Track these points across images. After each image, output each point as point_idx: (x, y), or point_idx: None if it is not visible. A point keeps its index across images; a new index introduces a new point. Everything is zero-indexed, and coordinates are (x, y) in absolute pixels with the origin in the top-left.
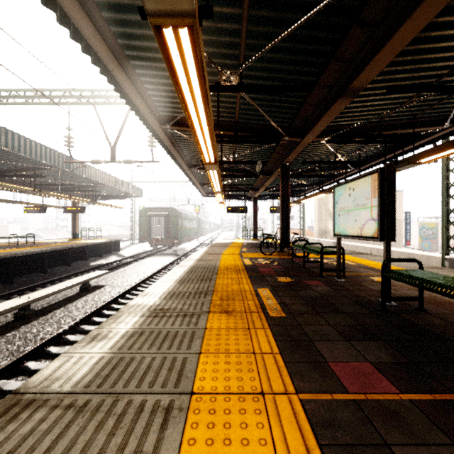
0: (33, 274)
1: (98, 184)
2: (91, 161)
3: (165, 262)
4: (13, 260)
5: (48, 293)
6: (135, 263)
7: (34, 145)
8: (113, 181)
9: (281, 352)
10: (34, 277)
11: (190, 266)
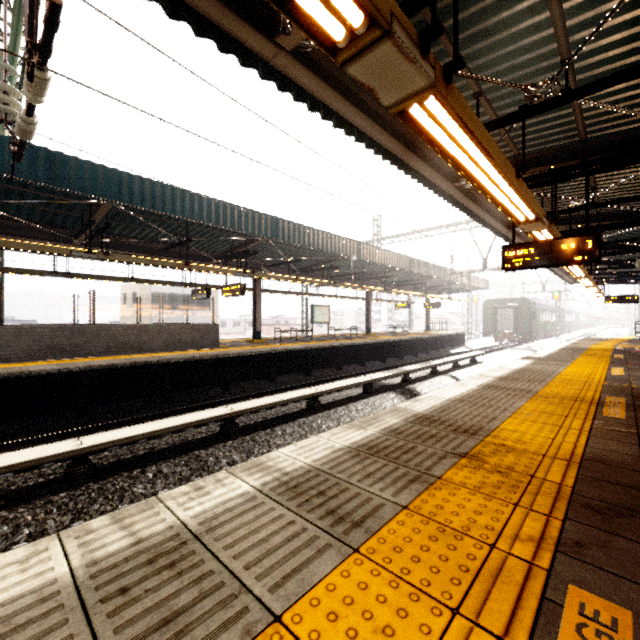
0: (422, 353)
1: (452, 283)
2: (468, 272)
3: (523, 355)
4: (417, 341)
5: (464, 357)
6: (492, 353)
7: (431, 266)
8: (467, 279)
9: (610, 360)
10: (424, 355)
11: (562, 347)
